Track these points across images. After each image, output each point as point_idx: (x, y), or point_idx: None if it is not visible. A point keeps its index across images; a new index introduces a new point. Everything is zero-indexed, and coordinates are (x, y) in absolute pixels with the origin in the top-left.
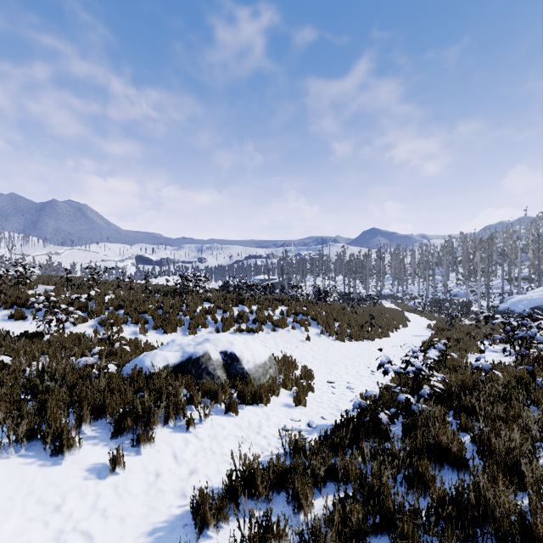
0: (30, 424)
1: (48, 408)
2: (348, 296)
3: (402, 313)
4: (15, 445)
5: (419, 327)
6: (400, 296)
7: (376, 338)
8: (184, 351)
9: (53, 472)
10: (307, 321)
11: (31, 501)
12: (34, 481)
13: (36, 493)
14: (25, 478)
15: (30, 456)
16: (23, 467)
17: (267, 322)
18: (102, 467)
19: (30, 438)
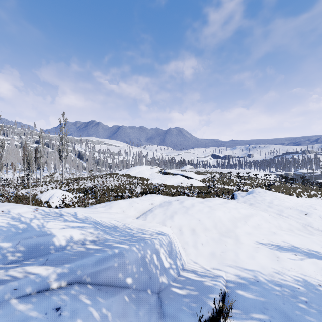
0: None
1: None
2: None
3: None
4: None
5: None
6: None
7: None
8: None
9: None
10: None
11: None
12: None
13: None
14: None
15: None
16: None
17: None
18: None
19: None
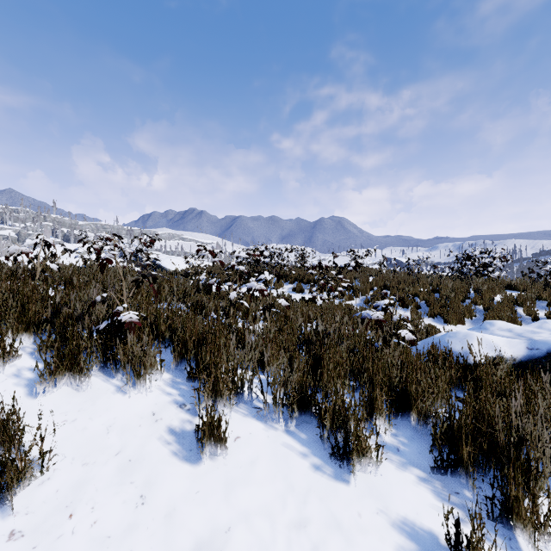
0: (301, 385)
1: (324, 369)
2: None
3: None
4: (285, 410)
5: None
6: None
7: None
8: (532, 339)
9: (336, 494)
10: None
11: (301, 548)
12: (306, 497)
13: (308, 529)
14: (294, 482)
15: (302, 441)
16: (291, 457)
17: None
18: (429, 541)
19: (302, 408)
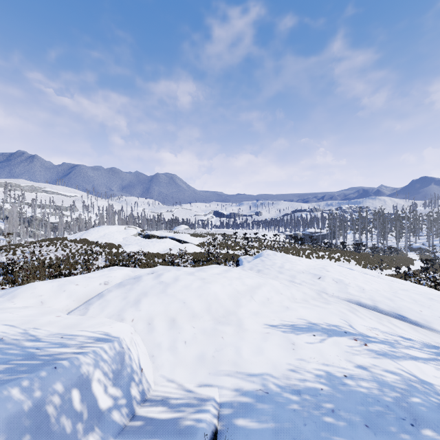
0: None
1: None
2: (375, 249)
3: (410, 260)
4: None
5: (417, 268)
6: (429, 249)
7: (383, 269)
8: None
9: None
10: (349, 259)
11: None
12: None
13: None
14: None
15: None
16: None
17: (332, 259)
18: None
19: None
